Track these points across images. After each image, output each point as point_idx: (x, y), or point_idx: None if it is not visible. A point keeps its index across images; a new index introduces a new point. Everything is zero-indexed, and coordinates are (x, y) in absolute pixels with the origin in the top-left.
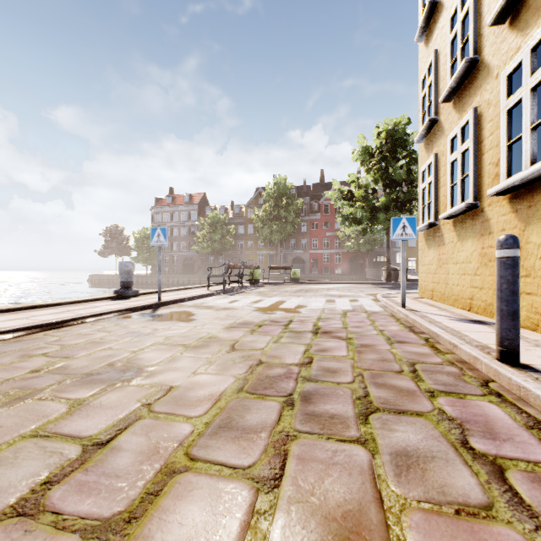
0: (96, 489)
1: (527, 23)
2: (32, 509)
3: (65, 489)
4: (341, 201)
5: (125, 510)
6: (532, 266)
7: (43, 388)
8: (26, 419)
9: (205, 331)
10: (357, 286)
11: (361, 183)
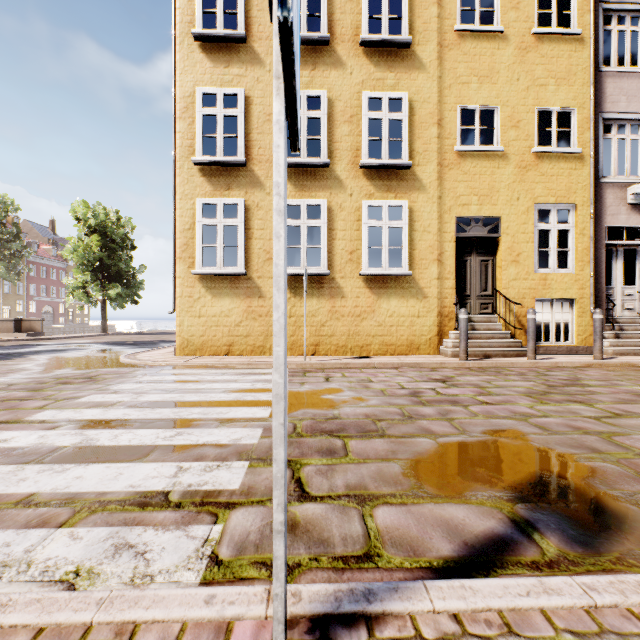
0: None
1: (380, 187)
2: None
3: None
4: None
5: None
6: (383, 321)
7: None
8: None
9: (532, 409)
10: None
11: None
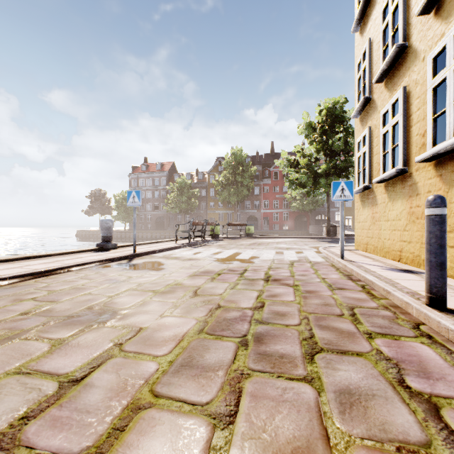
0: (68, 424)
1: (451, 12)
2: (8, 443)
3: (40, 424)
4: (288, 168)
5: (93, 446)
6: None
7: (29, 329)
8: (12, 357)
9: (172, 279)
10: (302, 240)
11: (305, 152)
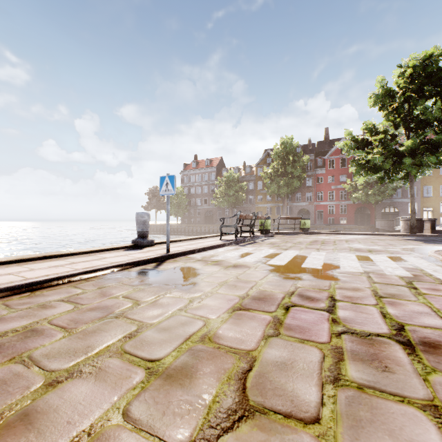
0: None
1: None
2: None
3: None
4: (354, 150)
5: None
6: None
7: None
8: None
9: (200, 316)
10: (378, 238)
11: (378, 129)
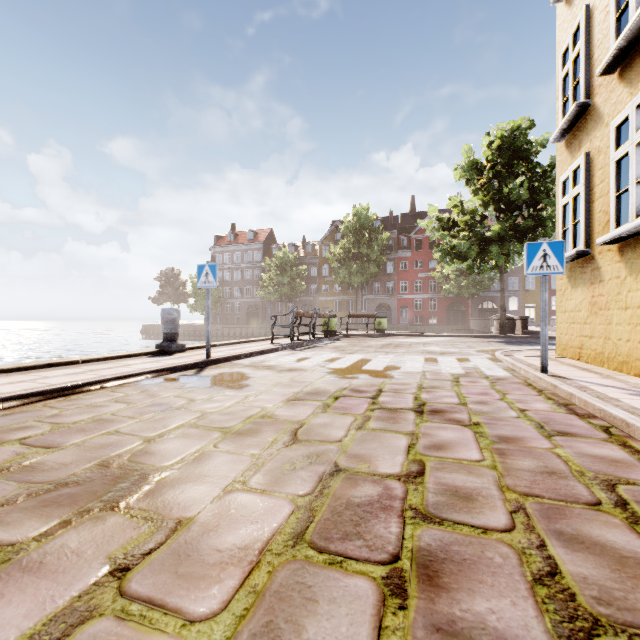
0: None
1: None
2: None
3: None
4: (439, 232)
5: None
6: None
7: None
8: None
9: (258, 405)
10: (461, 340)
11: (466, 207)
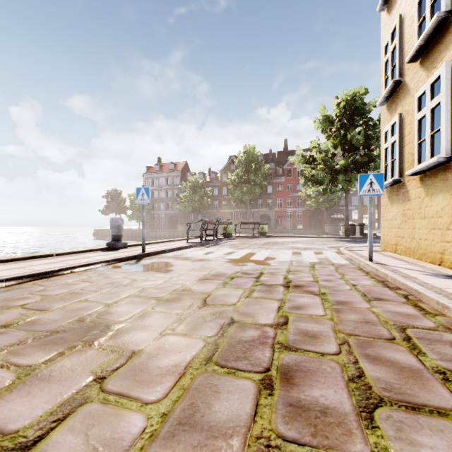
0: None
1: None
2: None
3: None
4: (303, 165)
5: None
6: None
7: (0, 349)
8: None
9: (180, 283)
10: (318, 240)
11: (321, 148)
